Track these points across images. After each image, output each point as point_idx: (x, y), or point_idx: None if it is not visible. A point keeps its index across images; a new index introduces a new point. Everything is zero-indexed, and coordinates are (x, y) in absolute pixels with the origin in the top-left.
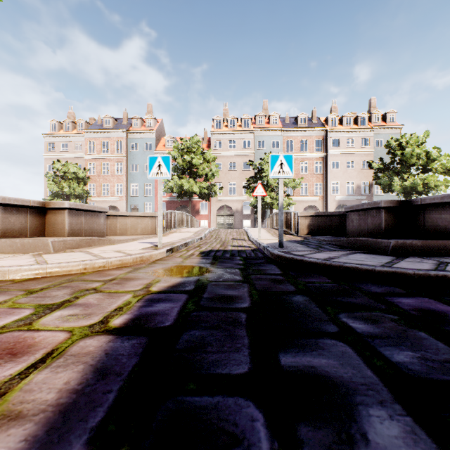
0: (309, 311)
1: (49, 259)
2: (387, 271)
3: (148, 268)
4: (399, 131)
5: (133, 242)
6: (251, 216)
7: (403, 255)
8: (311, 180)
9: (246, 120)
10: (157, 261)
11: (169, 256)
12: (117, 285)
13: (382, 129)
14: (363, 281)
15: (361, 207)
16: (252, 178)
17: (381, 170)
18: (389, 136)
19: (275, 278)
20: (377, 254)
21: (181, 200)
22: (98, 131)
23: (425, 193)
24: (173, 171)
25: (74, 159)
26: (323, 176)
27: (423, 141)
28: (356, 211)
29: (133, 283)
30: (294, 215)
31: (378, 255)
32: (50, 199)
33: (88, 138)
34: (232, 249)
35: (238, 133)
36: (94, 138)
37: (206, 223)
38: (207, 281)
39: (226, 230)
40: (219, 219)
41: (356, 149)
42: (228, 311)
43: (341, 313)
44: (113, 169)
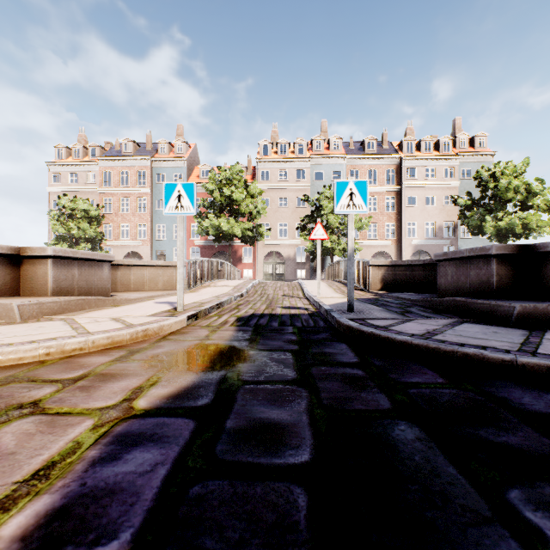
0: (439, 481)
1: (1, 335)
2: (538, 365)
3: (150, 352)
4: (491, 159)
5: (147, 302)
6: (306, 264)
7: (535, 327)
8: (381, 220)
9: (300, 145)
10: (171, 335)
11: (190, 325)
12: (79, 394)
13: (469, 156)
14: (500, 382)
15: (459, 255)
16: (308, 217)
17: (469, 207)
18: (479, 165)
19: (351, 373)
20: (494, 324)
21: (219, 245)
22: (116, 158)
23: (525, 236)
24: (208, 208)
25: (86, 193)
26: (396, 214)
27: (522, 171)
28: (452, 261)
29: (111, 388)
30: (364, 264)
31: (498, 327)
32: (55, 243)
33: (103, 168)
34: (282, 312)
35: (290, 162)
36: (111, 168)
37: (250, 274)
38: (237, 382)
39: (274, 284)
40: (267, 269)
41: (437, 181)
42: (268, 478)
43: (510, 489)
44: (134, 205)
